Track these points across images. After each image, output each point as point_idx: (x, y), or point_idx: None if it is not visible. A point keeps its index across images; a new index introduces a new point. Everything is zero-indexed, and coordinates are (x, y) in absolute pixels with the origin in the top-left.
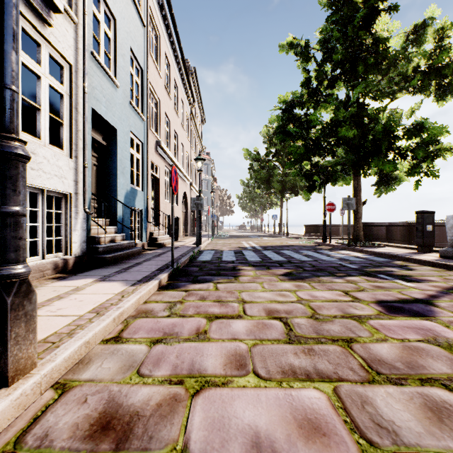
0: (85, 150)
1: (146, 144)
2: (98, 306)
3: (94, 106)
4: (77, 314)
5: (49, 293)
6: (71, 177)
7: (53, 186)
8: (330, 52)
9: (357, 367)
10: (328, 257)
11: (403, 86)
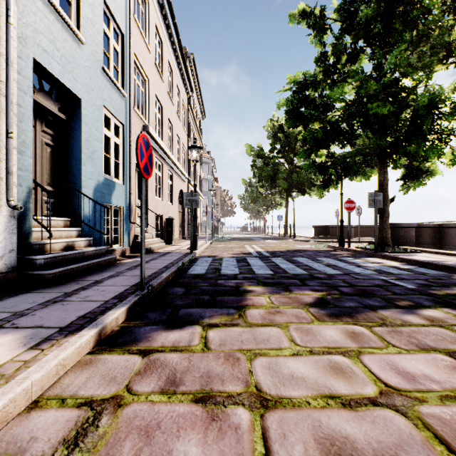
0: (8, 111)
1: (129, 127)
2: None
3: (38, 57)
4: None
5: None
6: None
7: None
8: (351, 20)
9: None
10: (360, 269)
11: (443, 56)
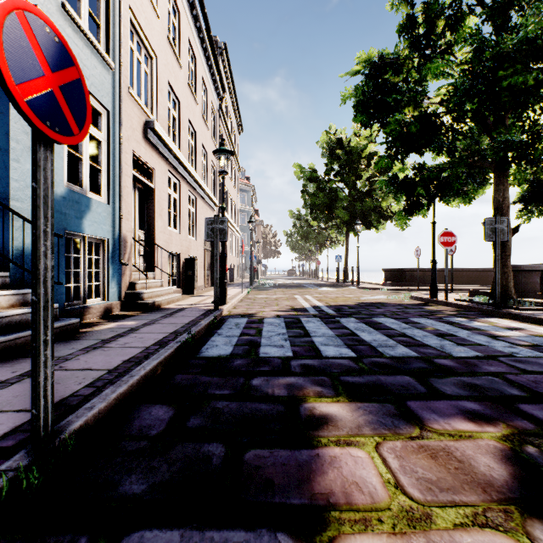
0: None
1: (118, 116)
2: None
3: None
4: None
5: None
6: None
7: None
8: None
9: None
10: (504, 344)
11: None
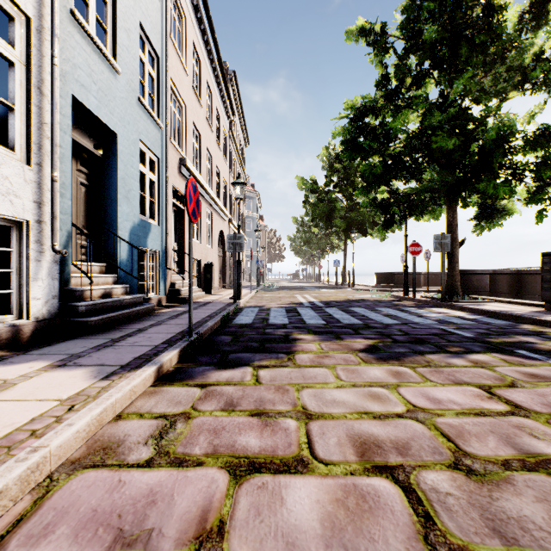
0: (53, 154)
1: (165, 161)
2: None
3: (76, 93)
4: None
5: None
6: (29, 195)
7: None
8: (416, 39)
9: None
10: (421, 319)
11: (518, 81)
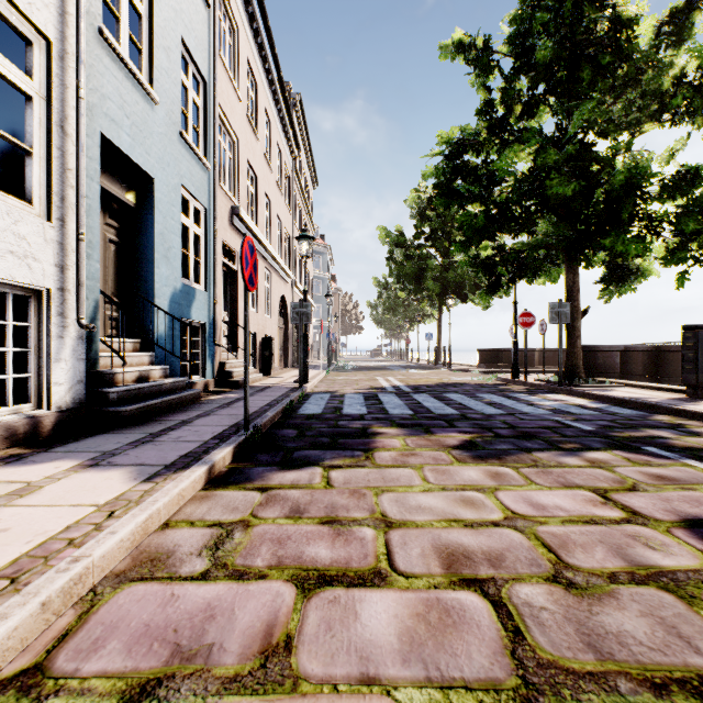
0: (79, 207)
1: (213, 211)
2: (30, 552)
3: (105, 130)
4: None
5: None
6: (50, 257)
7: (4, 273)
8: (527, 56)
9: None
10: (532, 408)
11: (654, 111)
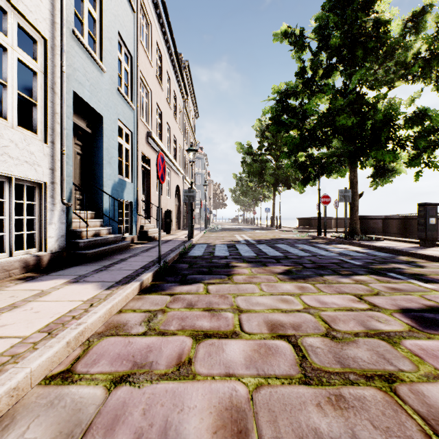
0: (62, 135)
1: (136, 134)
2: (54, 321)
3: (76, 89)
4: (21, 335)
5: (4, 300)
6: (47, 164)
7: (23, 174)
8: (326, 40)
9: (420, 436)
10: (327, 252)
11: (402, 74)
